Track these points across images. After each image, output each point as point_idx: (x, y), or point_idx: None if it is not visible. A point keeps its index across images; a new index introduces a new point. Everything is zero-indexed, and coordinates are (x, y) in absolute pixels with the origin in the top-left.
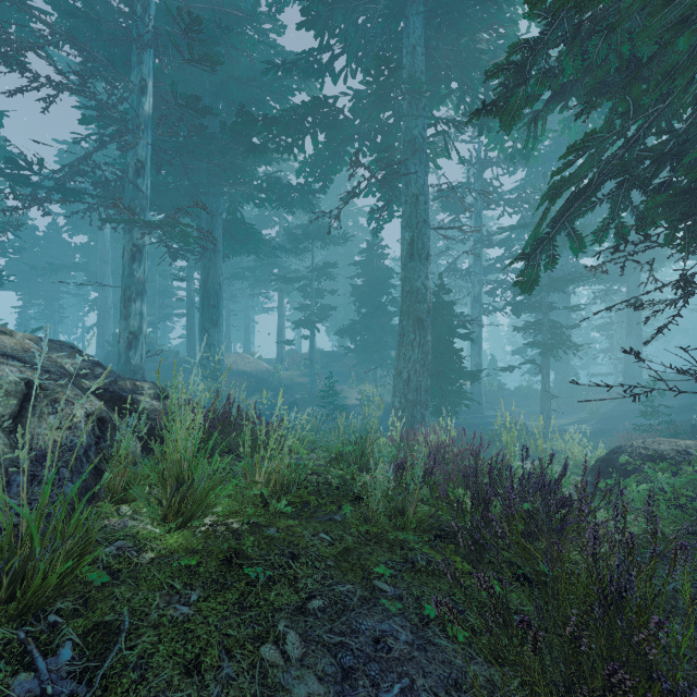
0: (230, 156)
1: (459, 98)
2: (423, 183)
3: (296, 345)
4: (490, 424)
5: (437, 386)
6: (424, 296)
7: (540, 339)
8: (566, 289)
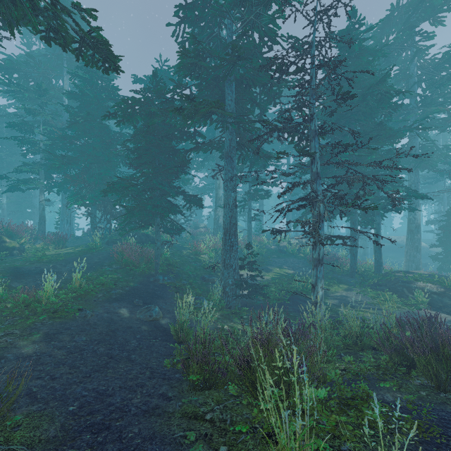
0: None
1: None
2: (413, 179)
3: None
4: None
5: (435, 256)
6: (413, 221)
7: None
8: None
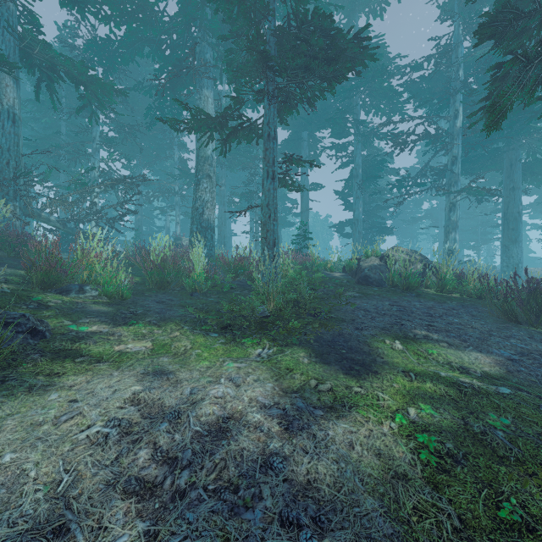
0: (521, 121)
1: None
2: None
3: None
4: None
5: None
6: None
7: None
8: None
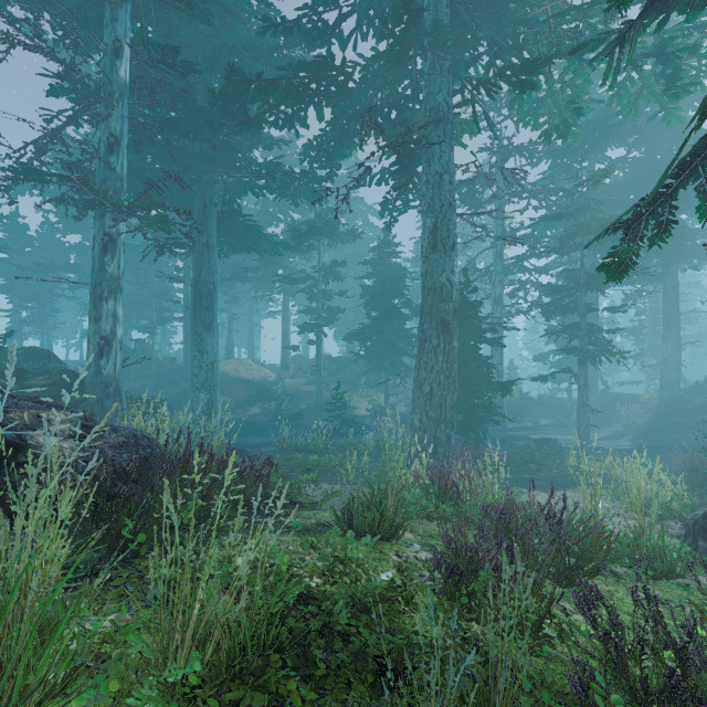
0: (223, 135)
1: (487, 64)
2: (447, 159)
3: (303, 351)
4: (515, 438)
5: (462, 399)
6: (449, 294)
7: (564, 344)
8: (595, 290)
